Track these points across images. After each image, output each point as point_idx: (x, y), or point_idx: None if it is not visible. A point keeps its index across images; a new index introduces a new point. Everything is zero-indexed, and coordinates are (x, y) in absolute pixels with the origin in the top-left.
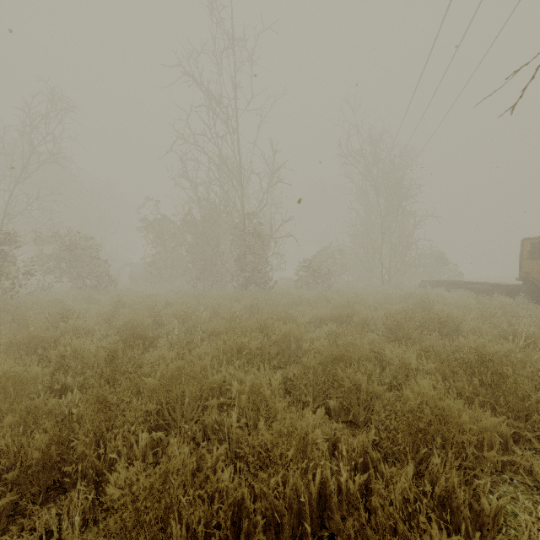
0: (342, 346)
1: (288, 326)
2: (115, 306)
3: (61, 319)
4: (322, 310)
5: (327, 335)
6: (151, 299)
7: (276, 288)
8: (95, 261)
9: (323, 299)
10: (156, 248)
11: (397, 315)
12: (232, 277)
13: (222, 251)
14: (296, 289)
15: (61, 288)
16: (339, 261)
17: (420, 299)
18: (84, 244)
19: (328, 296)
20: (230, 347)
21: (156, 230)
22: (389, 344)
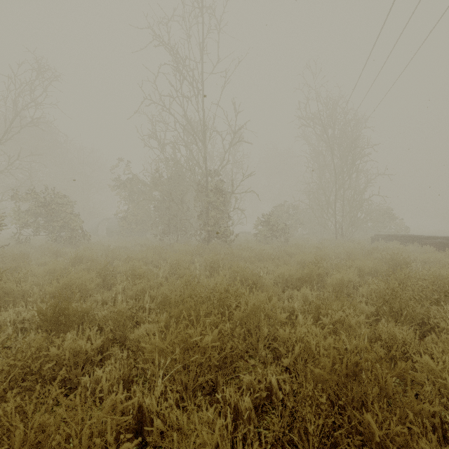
0: (329, 326)
1: (256, 295)
2: (72, 262)
3: (1, 278)
4: (289, 269)
5: (301, 303)
6: (114, 254)
7: (236, 242)
8: (69, 216)
9: (285, 253)
10: (129, 205)
11: (394, 281)
12: (195, 231)
13: (186, 207)
14: (256, 243)
15: (40, 240)
16: (294, 217)
17: (389, 254)
18: (60, 200)
19: (289, 250)
20: (173, 341)
21: (127, 188)
22: (400, 329)
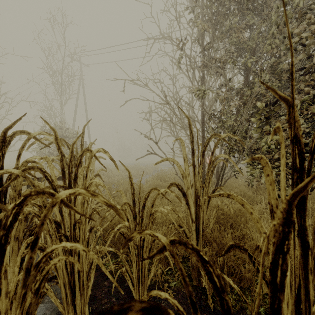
0: None
1: None
2: None
3: None
4: None
5: None
6: None
7: None
8: None
9: None
10: None
11: None
12: None
13: None
14: None
15: None
16: None
17: None
18: None
19: None
20: None
21: None
22: None
